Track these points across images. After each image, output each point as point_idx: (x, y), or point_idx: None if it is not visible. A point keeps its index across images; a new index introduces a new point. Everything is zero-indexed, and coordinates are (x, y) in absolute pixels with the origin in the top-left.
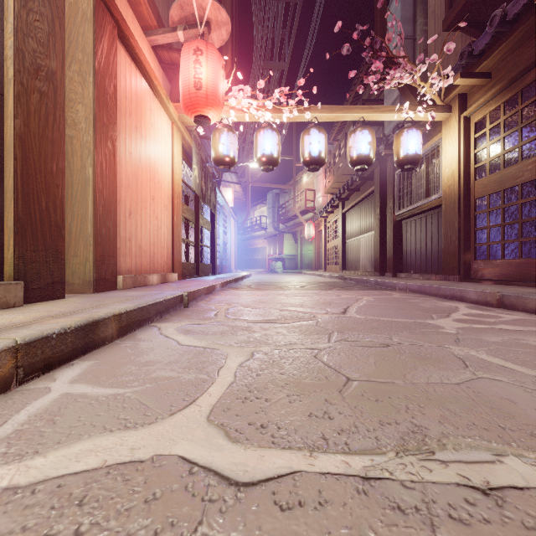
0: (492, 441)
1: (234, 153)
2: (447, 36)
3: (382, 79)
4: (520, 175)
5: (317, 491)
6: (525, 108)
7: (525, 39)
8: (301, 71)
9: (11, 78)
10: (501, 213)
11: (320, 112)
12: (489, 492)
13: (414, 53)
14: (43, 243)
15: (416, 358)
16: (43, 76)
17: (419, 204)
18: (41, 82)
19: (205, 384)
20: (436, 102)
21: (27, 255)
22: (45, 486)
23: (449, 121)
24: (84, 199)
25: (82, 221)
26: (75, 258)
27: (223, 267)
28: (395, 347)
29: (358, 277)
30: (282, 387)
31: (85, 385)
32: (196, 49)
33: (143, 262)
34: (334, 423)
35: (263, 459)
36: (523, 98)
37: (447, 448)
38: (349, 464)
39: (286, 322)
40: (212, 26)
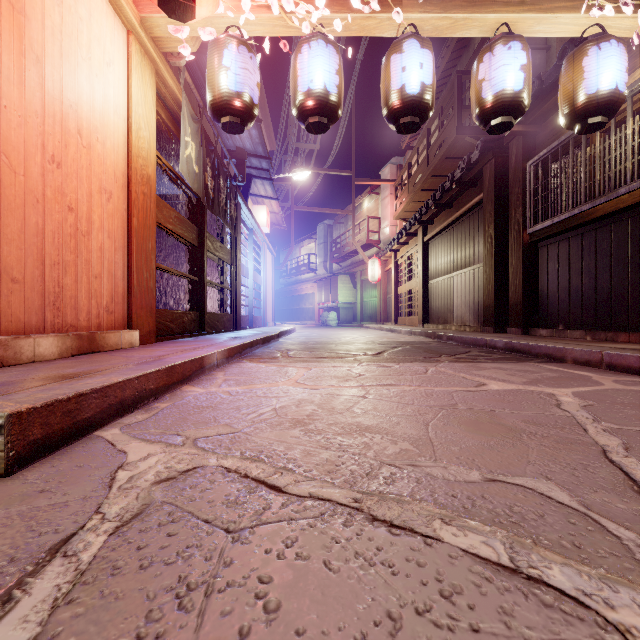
0: None
1: (250, 91)
2: None
3: None
4: None
5: None
6: None
7: None
8: None
9: None
10: None
11: (421, 11)
12: None
13: None
14: None
15: None
16: None
17: (584, 208)
18: None
19: None
20: None
21: None
22: None
23: None
24: None
25: None
26: None
27: (253, 319)
28: None
29: (466, 335)
30: None
31: None
32: None
33: (9, 306)
34: None
35: None
36: None
37: None
38: None
39: None
40: None
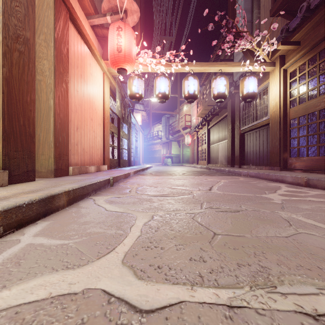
0: (314, 278)
1: (141, 91)
2: (273, 19)
3: (232, 46)
4: (318, 105)
5: (197, 317)
6: (321, 63)
7: (321, 21)
8: (182, 42)
9: (0, 42)
10: (306, 128)
11: (194, 66)
12: (318, 317)
13: (252, 30)
14: (21, 146)
15: (258, 220)
16: (21, 41)
17: (255, 123)
18: (20, 45)
19: (121, 237)
20: (266, 60)
21: (10, 154)
22: (7, 312)
23: (274, 72)
24: (48, 119)
25: (47, 133)
26: (42, 156)
27: (135, 162)
28: (243, 212)
29: (218, 168)
30: (172, 239)
31: (43, 238)
32: (118, 27)
33: (85, 158)
34: (207, 265)
35: (159, 292)
36: (320, 57)
37: (285, 283)
38: (218, 295)
39: (174, 196)
40: (128, 13)
